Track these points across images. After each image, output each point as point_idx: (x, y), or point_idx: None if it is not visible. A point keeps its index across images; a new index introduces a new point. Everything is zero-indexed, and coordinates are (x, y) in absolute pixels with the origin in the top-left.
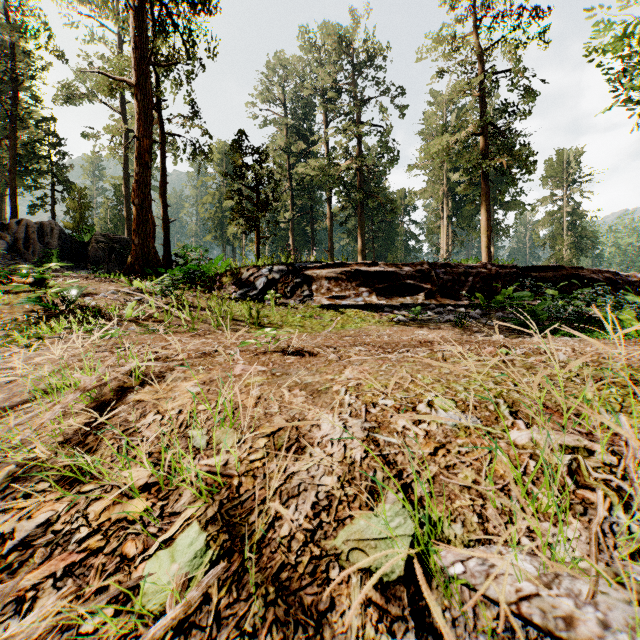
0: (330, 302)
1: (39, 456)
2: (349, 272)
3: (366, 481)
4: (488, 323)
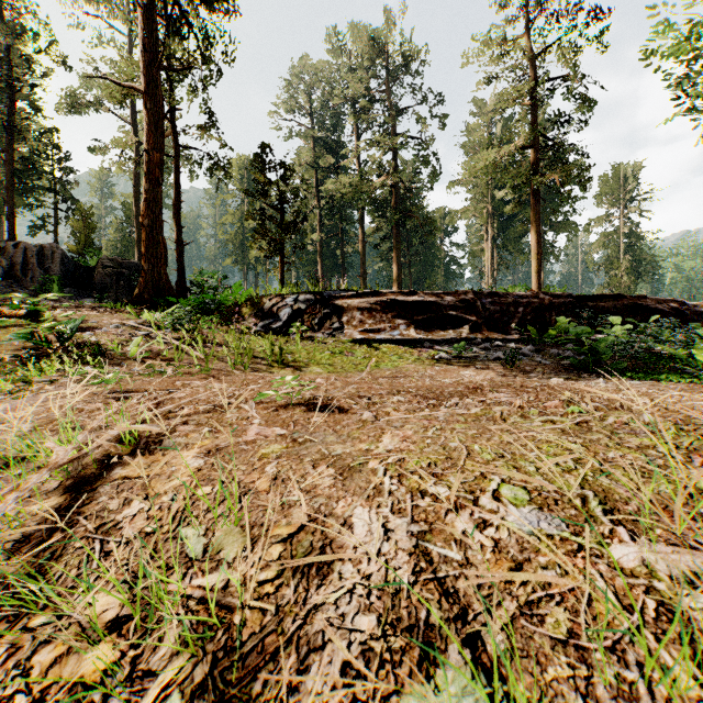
0: (363, 336)
1: None
2: (384, 302)
3: (417, 625)
4: (543, 362)
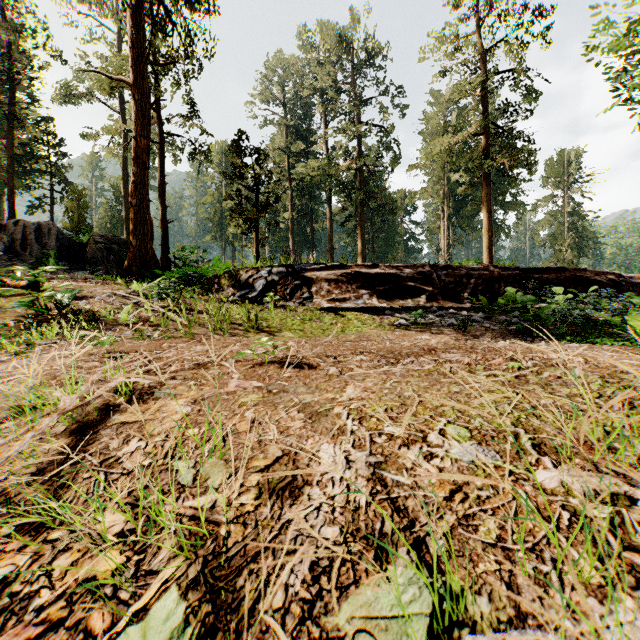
0: (330, 305)
1: (8, 491)
2: (349, 274)
3: (373, 534)
4: (492, 327)
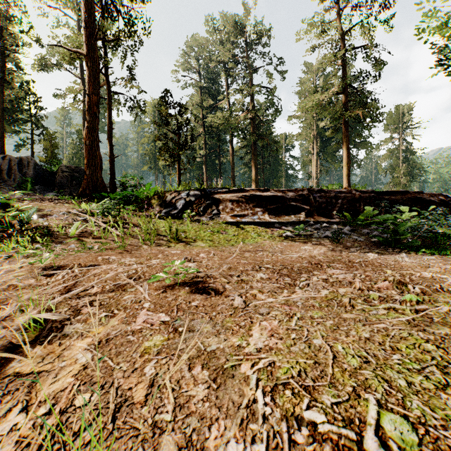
0: (233, 220)
1: None
2: (247, 196)
3: None
4: (358, 239)
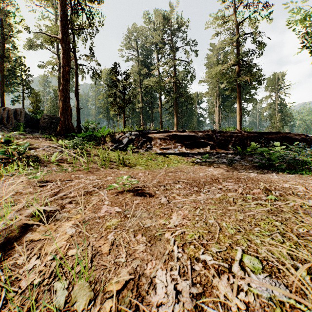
0: (161, 151)
1: None
2: (171, 135)
3: None
4: (245, 164)
